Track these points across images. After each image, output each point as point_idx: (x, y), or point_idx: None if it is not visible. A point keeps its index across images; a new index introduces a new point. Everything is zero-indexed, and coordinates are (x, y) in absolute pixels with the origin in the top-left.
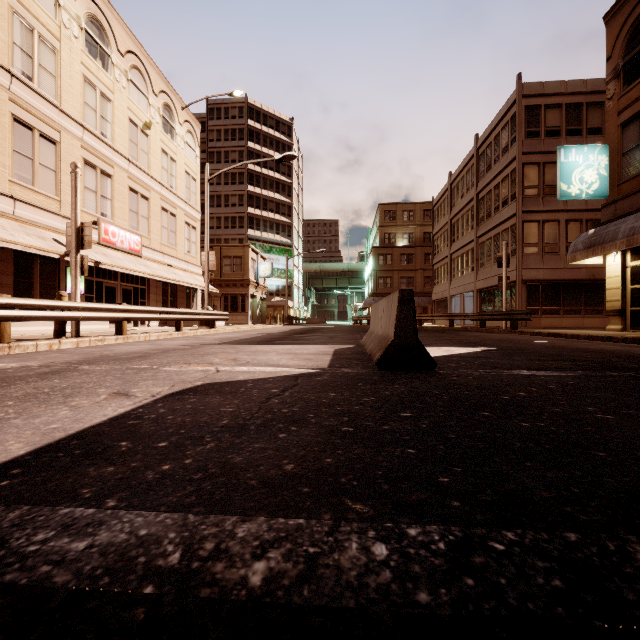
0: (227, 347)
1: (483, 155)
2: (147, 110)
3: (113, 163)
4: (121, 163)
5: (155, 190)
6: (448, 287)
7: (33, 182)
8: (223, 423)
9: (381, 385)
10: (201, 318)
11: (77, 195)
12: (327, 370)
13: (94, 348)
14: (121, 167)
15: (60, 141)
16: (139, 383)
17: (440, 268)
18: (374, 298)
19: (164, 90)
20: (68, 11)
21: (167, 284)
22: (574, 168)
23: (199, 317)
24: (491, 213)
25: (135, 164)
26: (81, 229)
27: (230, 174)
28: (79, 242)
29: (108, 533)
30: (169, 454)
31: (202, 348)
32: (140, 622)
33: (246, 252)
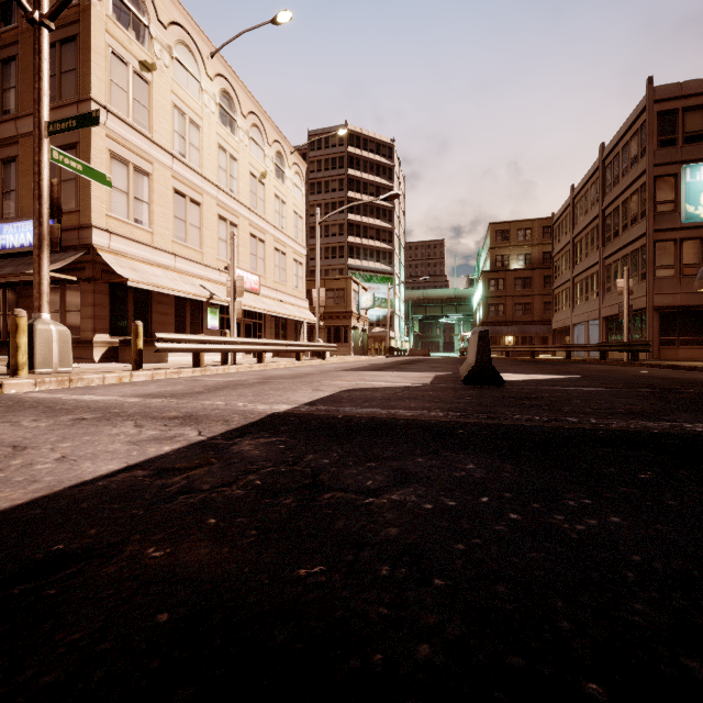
0: (349, 372)
1: (610, 167)
2: (263, 161)
3: (238, 214)
4: (244, 213)
5: (269, 233)
6: (570, 314)
7: (186, 240)
8: (379, 398)
9: (461, 391)
10: (315, 350)
11: (235, 256)
12: (428, 385)
13: (255, 372)
14: (244, 216)
15: (203, 203)
16: (319, 387)
17: (561, 293)
18: (484, 327)
19: (276, 139)
20: (208, 92)
21: (279, 318)
22: (702, 188)
23: (314, 349)
24: (619, 232)
25: (254, 212)
26: (237, 282)
27: (330, 204)
28: (236, 292)
29: (364, 410)
30: (365, 402)
31: (331, 373)
32: (385, 416)
33: (348, 284)
